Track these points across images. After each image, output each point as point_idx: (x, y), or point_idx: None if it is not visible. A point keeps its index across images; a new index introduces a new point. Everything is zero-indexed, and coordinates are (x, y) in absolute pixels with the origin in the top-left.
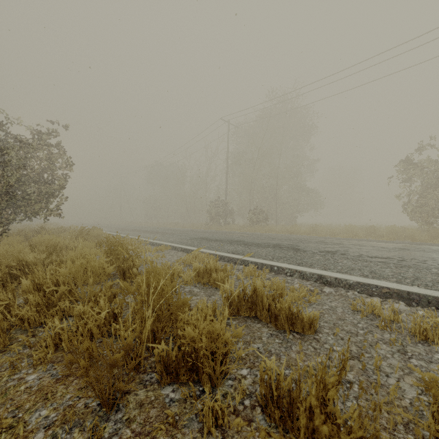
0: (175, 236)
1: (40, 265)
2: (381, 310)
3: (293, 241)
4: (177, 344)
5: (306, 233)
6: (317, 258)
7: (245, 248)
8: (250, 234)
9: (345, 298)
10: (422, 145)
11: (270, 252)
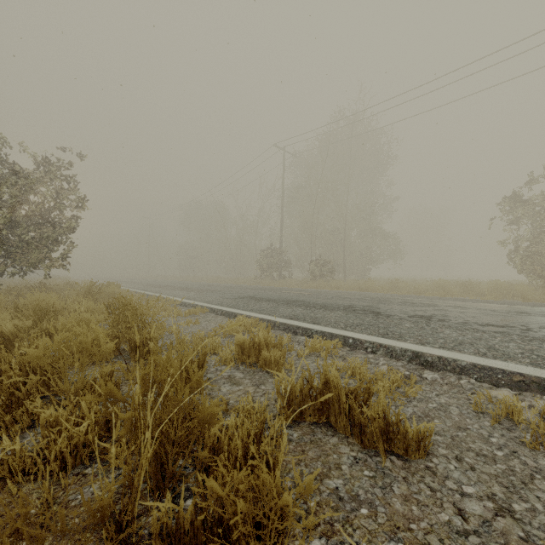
0: (215, 295)
1: (2, 341)
2: (523, 413)
3: (371, 302)
4: (194, 502)
5: (384, 290)
6: (408, 327)
7: (307, 311)
8: (313, 292)
9: (458, 390)
10: (533, 176)
11: (341, 316)
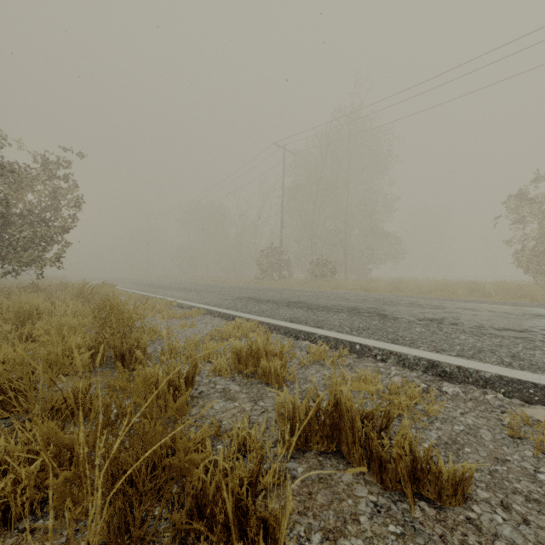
0: (213, 296)
1: None
2: None
3: (375, 303)
4: None
5: (387, 291)
6: (419, 331)
7: (309, 314)
8: (314, 293)
9: (485, 407)
10: (539, 174)
11: (346, 319)
